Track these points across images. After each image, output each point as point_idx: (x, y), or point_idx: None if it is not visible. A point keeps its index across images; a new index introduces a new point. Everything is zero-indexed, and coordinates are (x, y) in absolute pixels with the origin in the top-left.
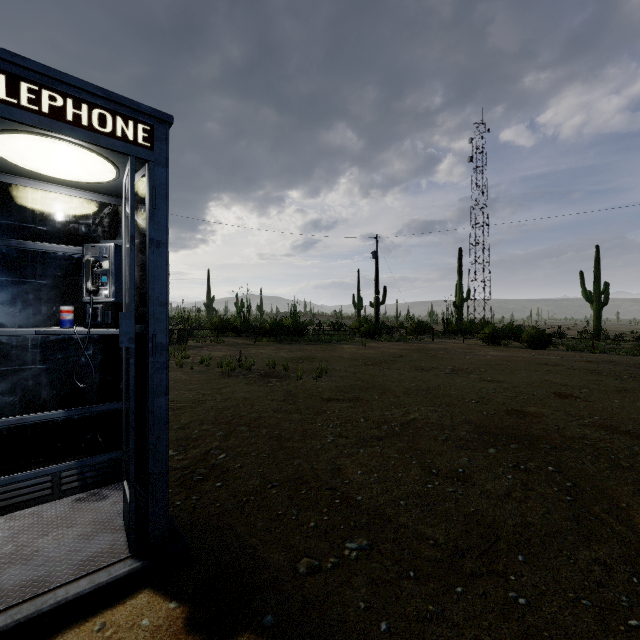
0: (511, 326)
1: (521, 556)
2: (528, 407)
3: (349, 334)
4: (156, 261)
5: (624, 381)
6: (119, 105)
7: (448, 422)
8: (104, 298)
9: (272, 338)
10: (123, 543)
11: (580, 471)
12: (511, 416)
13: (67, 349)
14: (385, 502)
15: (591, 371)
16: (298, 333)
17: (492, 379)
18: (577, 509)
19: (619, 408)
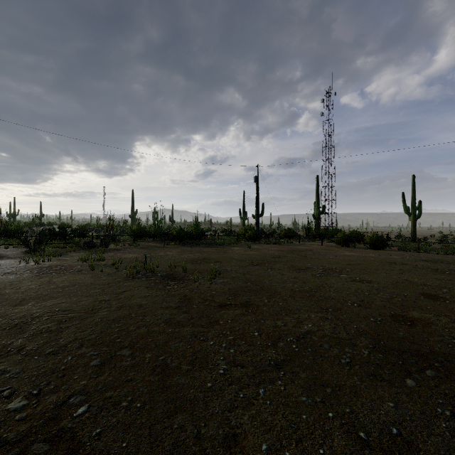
0: (355, 232)
1: None
2: (409, 311)
3: (237, 238)
4: None
5: None
6: None
7: (343, 334)
8: None
9: (178, 242)
10: None
11: None
12: (399, 323)
13: None
14: None
15: (435, 270)
16: (198, 238)
17: (360, 279)
18: None
19: None
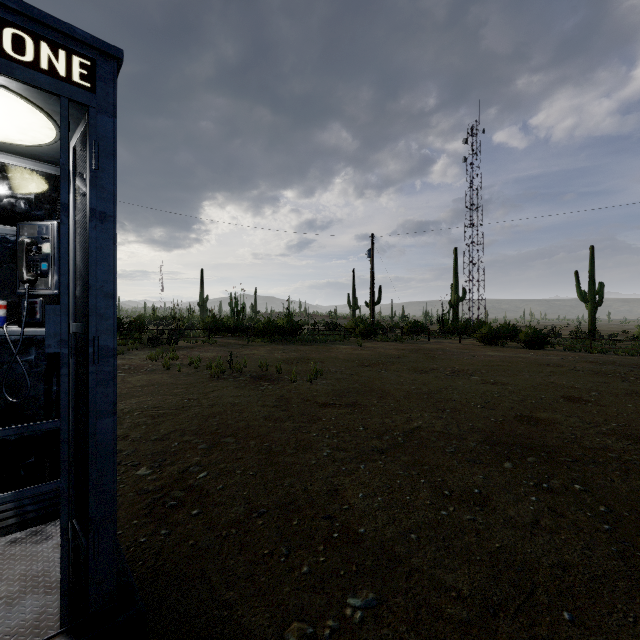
0: (507, 326)
1: (567, 613)
2: (538, 412)
3: (344, 334)
4: (99, 239)
5: (632, 383)
6: (44, 27)
7: (455, 430)
8: (44, 290)
9: (266, 338)
10: (55, 610)
11: (611, 490)
12: (522, 423)
13: (0, 354)
14: (393, 536)
15: (595, 372)
16: (292, 333)
17: (495, 381)
18: (620, 542)
19: (635, 413)
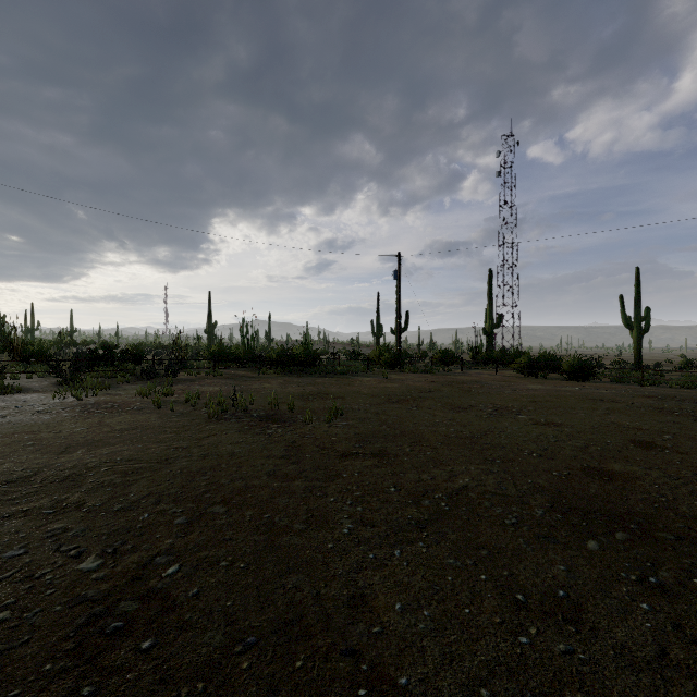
0: (547, 355)
1: None
2: (609, 463)
3: (368, 364)
4: None
5: None
6: None
7: (512, 491)
8: None
9: (279, 369)
10: None
11: None
12: (592, 478)
13: None
14: (453, 694)
15: (659, 409)
16: (310, 363)
17: (547, 421)
18: None
19: None
